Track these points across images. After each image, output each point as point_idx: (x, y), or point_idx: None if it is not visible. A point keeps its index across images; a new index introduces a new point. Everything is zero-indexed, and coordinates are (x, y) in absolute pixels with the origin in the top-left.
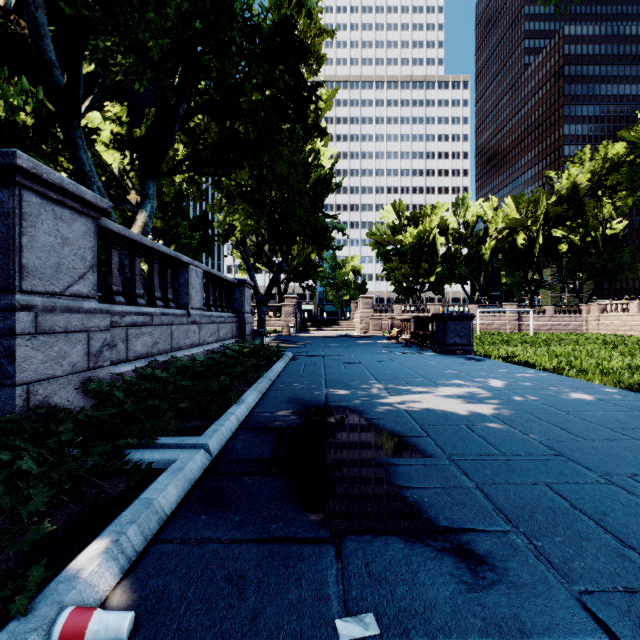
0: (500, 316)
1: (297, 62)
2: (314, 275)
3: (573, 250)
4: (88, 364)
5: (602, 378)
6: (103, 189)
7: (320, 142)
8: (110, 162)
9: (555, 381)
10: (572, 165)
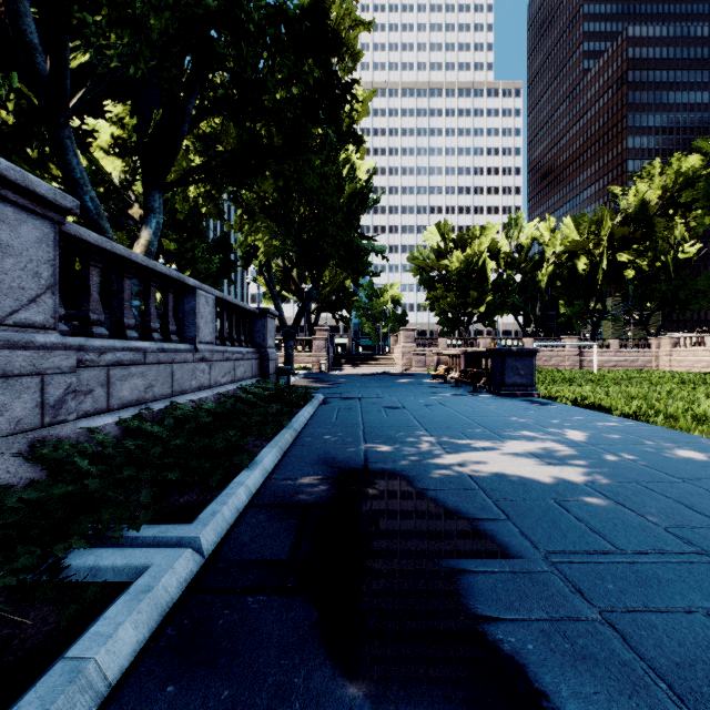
0: (559, 351)
1: (329, 55)
2: (349, 304)
3: (640, 276)
4: (42, 419)
5: (695, 426)
6: (98, 200)
7: (355, 154)
8: (110, 171)
9: (648, 432)
10: (640, 180)
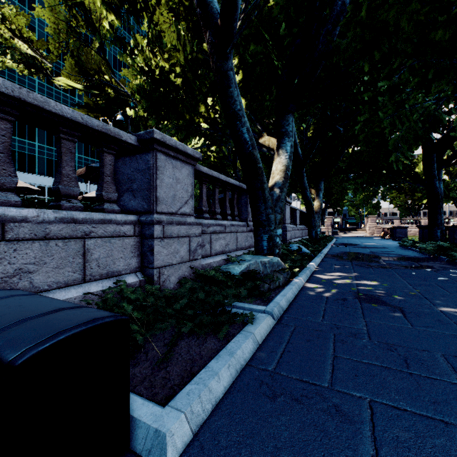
0: None
1: None
2: (341, 205)
3: None
4: None
5: None
6: None
7: None
8: None
9: None
10: None
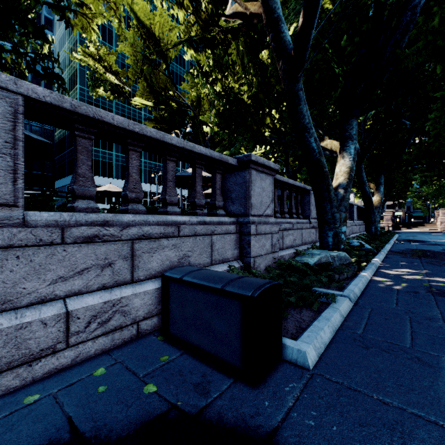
0: None
1: None
2: (404, 197)
3: None
4: None
5: None
6: None
7: None
8: None
9: None
10: None
